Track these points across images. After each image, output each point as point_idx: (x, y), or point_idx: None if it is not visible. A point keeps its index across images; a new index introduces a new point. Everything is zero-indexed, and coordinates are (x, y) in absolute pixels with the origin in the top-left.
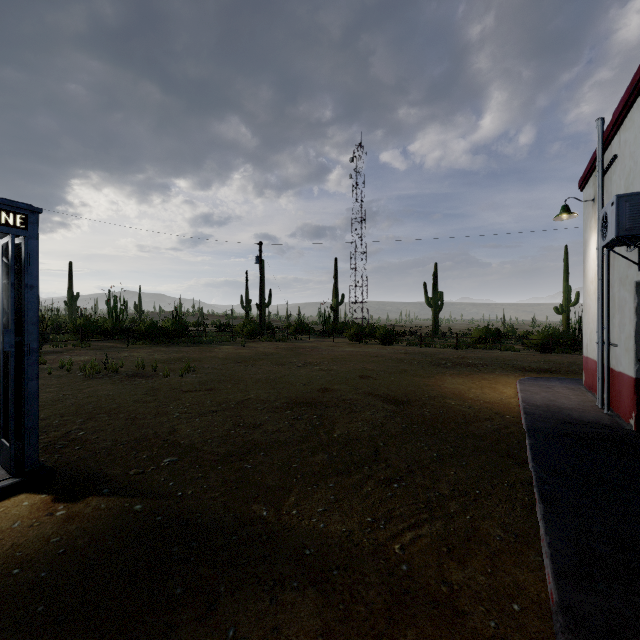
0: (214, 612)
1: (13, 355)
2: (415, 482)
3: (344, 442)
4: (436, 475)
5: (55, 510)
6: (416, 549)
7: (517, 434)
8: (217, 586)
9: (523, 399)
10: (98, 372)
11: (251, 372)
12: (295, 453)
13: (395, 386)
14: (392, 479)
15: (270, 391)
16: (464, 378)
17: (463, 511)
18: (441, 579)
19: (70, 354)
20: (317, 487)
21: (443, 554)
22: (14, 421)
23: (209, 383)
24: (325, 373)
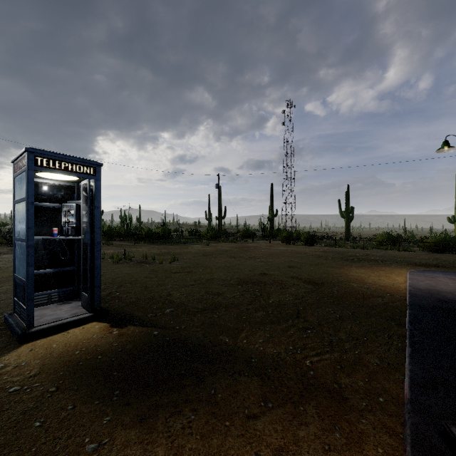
0: (203, 382)
1: (89, 245)
2: (322, 331)
3: (276, 306)
4: (337, 327)
5: (112, 331)
6: (320, 365)
7: (400, 306)
8: (203, 372)
9: (410, 284)
10: (120, 260)
11: (214, 262)
12: (244, 310)
13: (313, 273)
14: (307, 328)
15: (227, 274)
16: (366, 269)
17: (353, 348)
18: (334, 381)
19: (102, 249)
20: (258, 329)
21: (337, 369)
22: (90, 282)
23: (188, 268)
24: (264, 263)
